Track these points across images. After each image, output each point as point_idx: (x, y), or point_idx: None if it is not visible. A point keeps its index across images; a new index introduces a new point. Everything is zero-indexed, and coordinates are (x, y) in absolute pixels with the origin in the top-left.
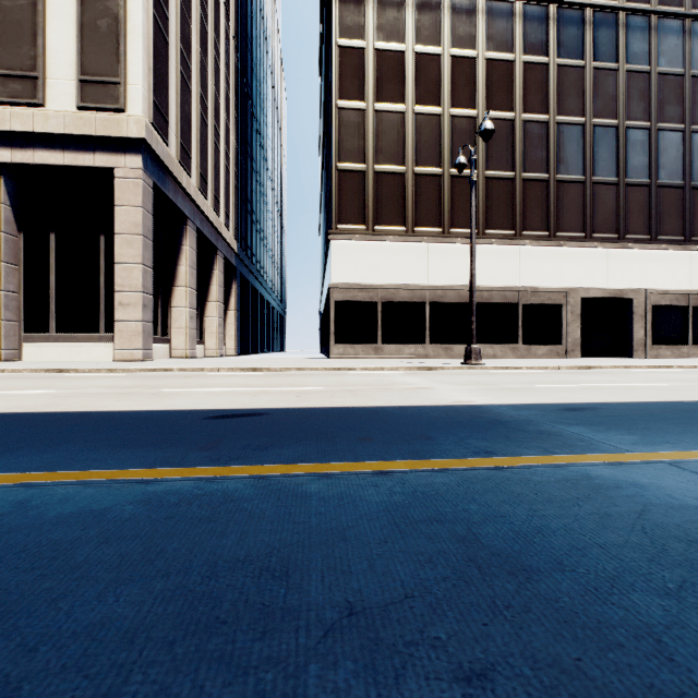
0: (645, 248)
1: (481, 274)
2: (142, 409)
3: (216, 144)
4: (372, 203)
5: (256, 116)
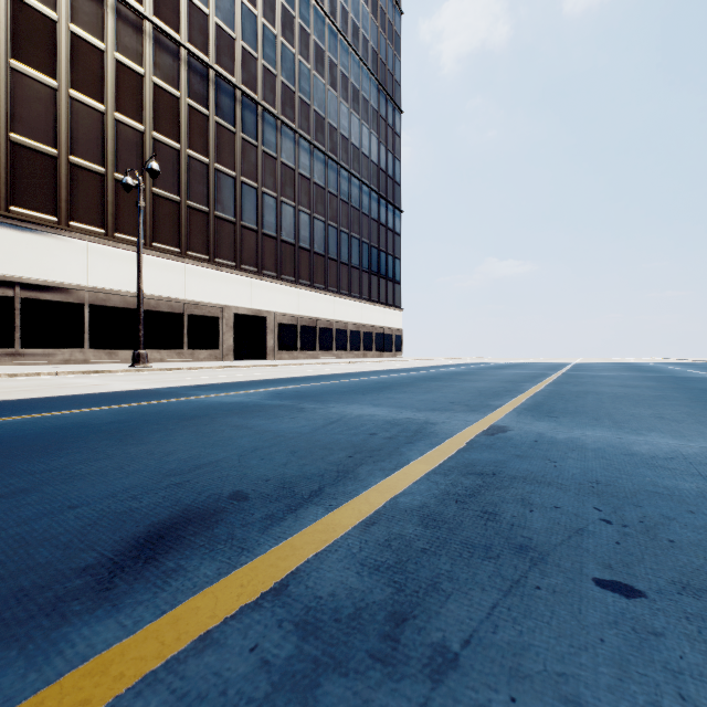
0: (274, 282)
1: (149, 283)
2: None
3: None
4: (6, 177)
5: None
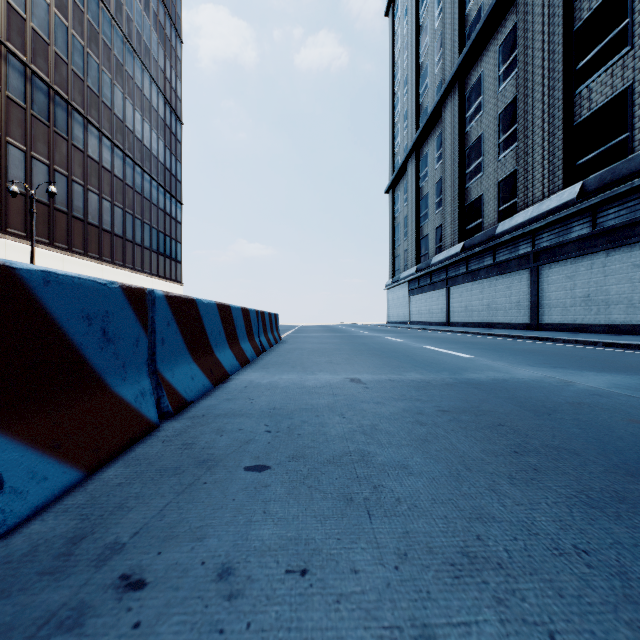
0: (83, 258)
1: None
2: None
3: None
4: None
5: None
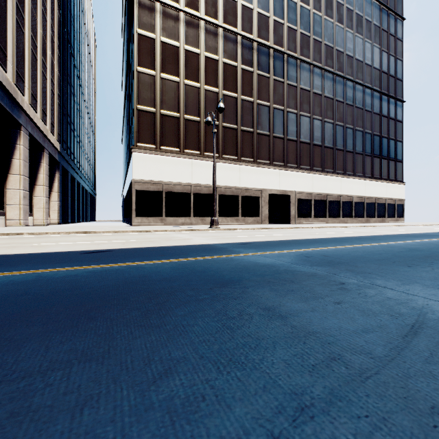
0: (295, 171)
1: (221, 179)
2: (38, 252)
3: (44, 73)
4: (159, 132)
5: (74, 55)
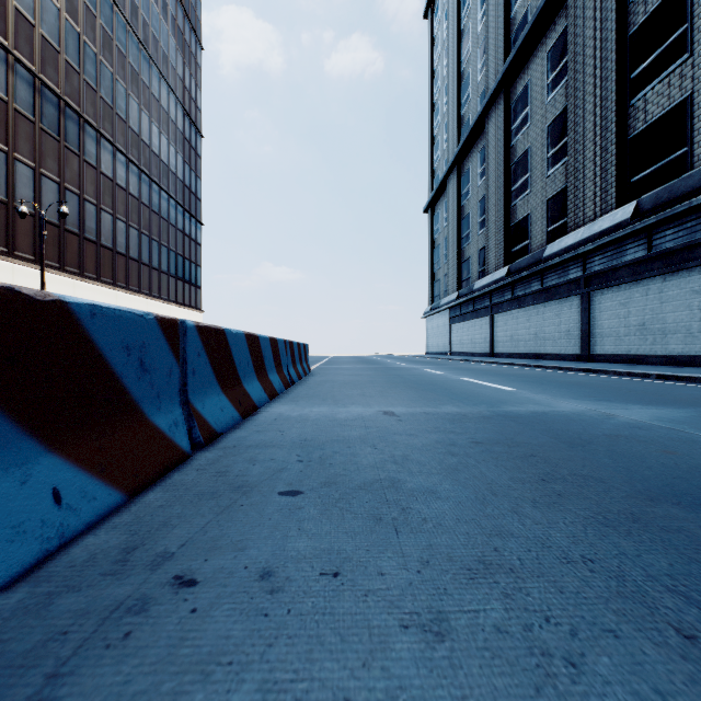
0: (96, 284)
1: None
2: None
3: None
4: None
5: None
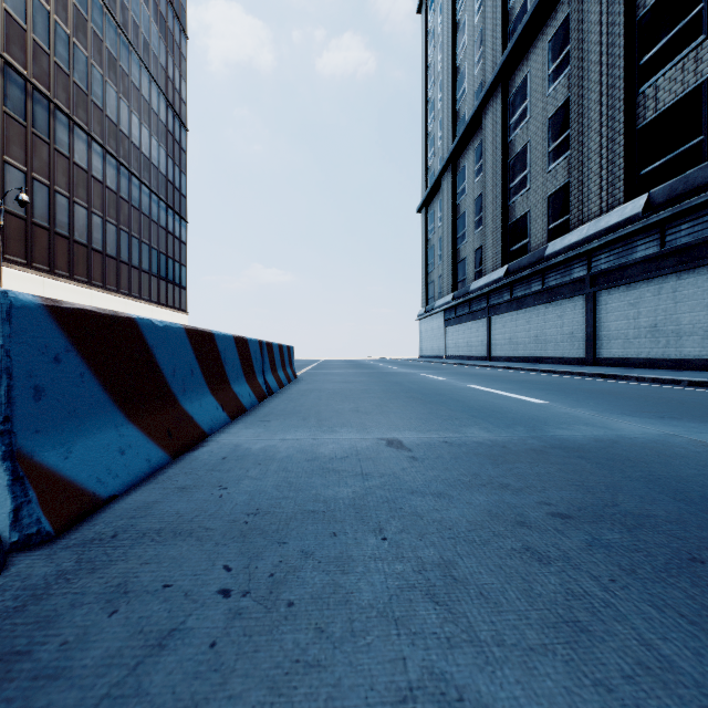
0: (68, 282)
1: None
2: None
3: None
4: None
5: None
